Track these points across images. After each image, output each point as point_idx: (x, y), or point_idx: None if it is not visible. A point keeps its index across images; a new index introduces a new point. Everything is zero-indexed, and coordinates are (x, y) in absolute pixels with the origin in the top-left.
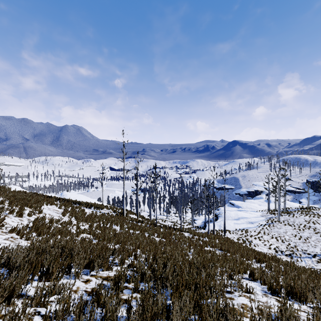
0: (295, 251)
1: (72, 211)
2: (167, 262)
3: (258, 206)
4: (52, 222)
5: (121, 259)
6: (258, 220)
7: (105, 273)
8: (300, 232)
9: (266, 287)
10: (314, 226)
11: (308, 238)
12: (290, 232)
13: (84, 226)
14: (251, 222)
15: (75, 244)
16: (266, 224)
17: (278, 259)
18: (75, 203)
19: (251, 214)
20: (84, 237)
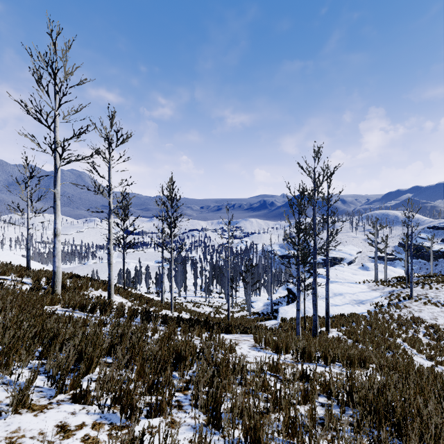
0: None
1: None
2: None
3: (354, 276)
4: None
5: None
6: (370, 298)
7: None
8: None
9: None
10: None
11: None
12: (443, 318)
13: None
14: (359, 302)
15: None
16: (391, 305)
17: None
18: None
19: (352, 288)
20: None
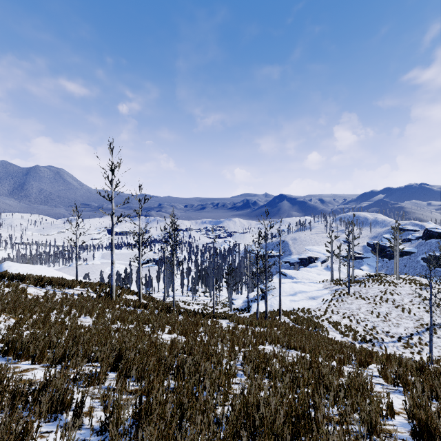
0: (375, 334)
1: None
2: None
3: (317, 276)
4: None
5: None
6: (321, 295)
7: None
8: (377, 307)
9: None
10: (392, 298)
11: (388, 314)
12: (365, 308)
13: None
14: (312, 298)
15: None
16: (333, 299)
17: (400, 359)
18: (12, 279)
19: (310, 287)
20: None
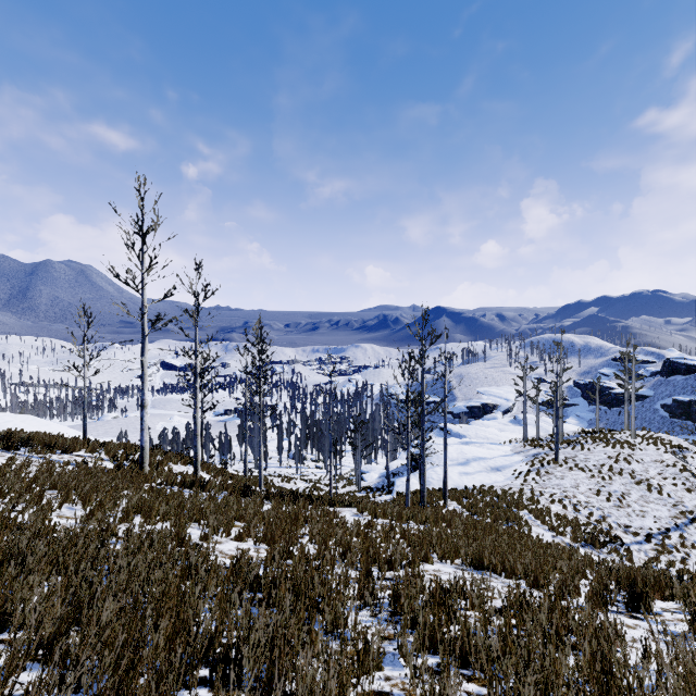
0: (606, 529)
1: None
2: None
3: (500, 434)
4: None
5: None
6: (510, 463)
7: None
8: (605, 483)
9: None
10: (630, 469)
11: (625, 496)
12: (586, 485)
13: None
14: (495, 469)
15: None
16: (531, 471)
17: None
18: None
19: (491, 451)
20: None
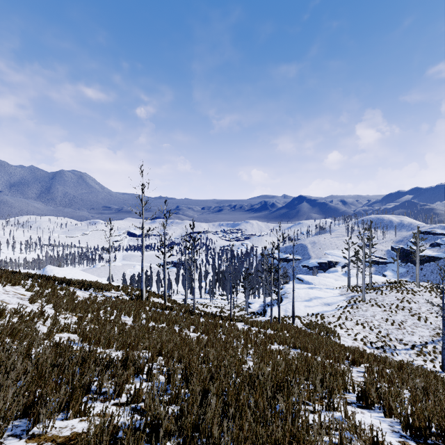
0: (388, 341)
1: (52, 295)
2: (209, 385)
3: (335, 282)
4: (3, 316)
5: (114, 386)
6: (336, 301)
7: (70, 424)
8: (392, 315)
9: (395, 422)
10: (409, 307)
11: (403, 323)
12: (380, 315)
13: (67, 319)
14: (327, 304)
15: (31, 355)
16: (348, 306)
17: (384, 359)
18: (62, 283)
19: (326, 293)
20: (56, 340)
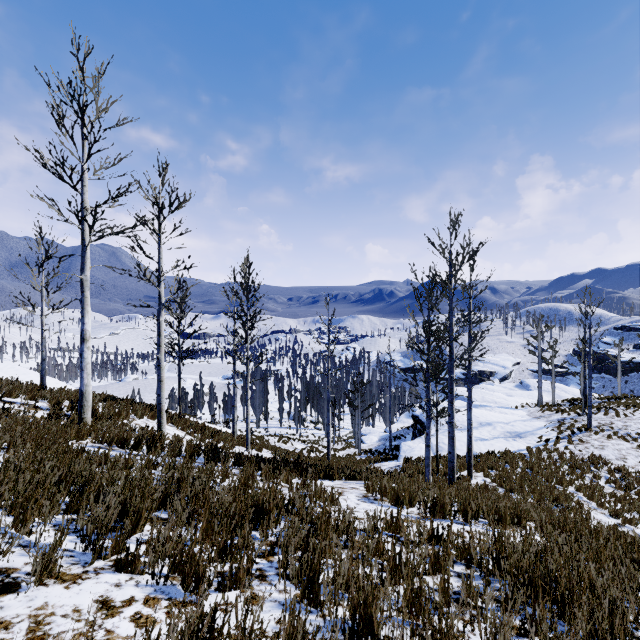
0: None
1: None
2: None
3: (509, 398)
4: None
5: None
6: (532, 429)
7: None
8: None
9: None
10: None
11: None
12: (634, 457)
13: None
14: (515, 435)
15: None
16: (561, 439)
17: None
18: None
19: (506, 415)
20: None
